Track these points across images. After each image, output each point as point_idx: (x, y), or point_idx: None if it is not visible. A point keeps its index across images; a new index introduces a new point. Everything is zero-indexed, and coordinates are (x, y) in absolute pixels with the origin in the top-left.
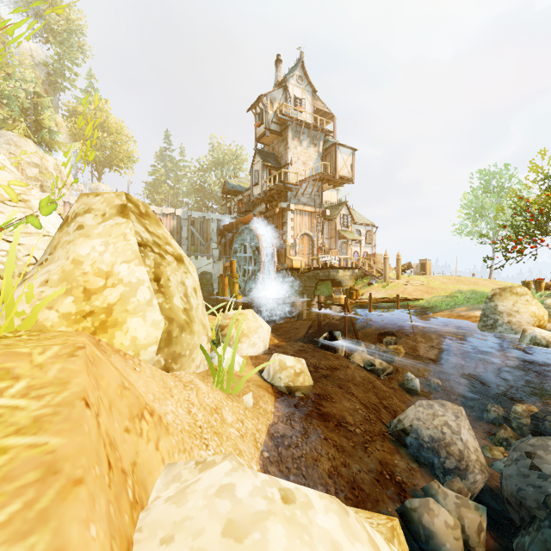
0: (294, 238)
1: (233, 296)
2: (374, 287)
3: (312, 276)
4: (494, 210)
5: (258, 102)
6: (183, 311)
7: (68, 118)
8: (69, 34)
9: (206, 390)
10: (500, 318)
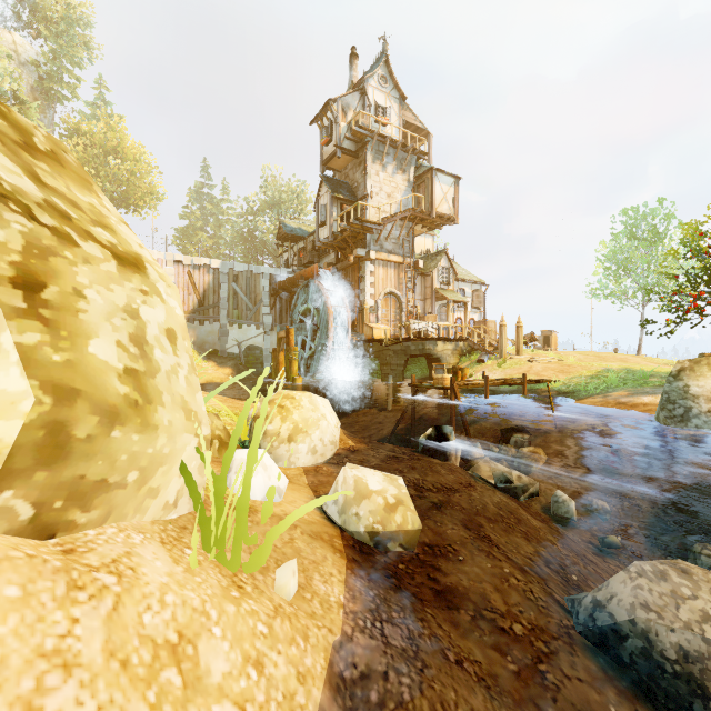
0: (374, 299)
1: (290, 378)
2: (487, 366)
3: (400, 351)
4: (645, 262)
5: (326, 110)
6: (124, 375)
7: (67, 138)
8: (68, 25)
9: (160, 582)
10: (695, 405)
